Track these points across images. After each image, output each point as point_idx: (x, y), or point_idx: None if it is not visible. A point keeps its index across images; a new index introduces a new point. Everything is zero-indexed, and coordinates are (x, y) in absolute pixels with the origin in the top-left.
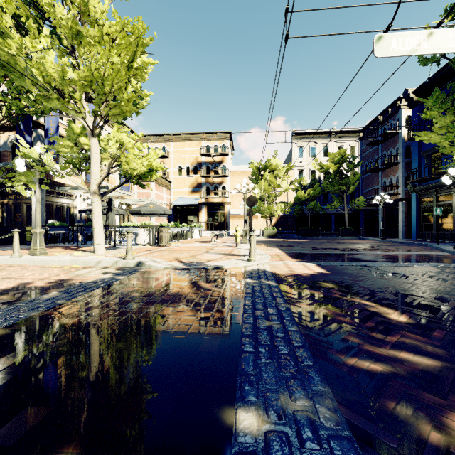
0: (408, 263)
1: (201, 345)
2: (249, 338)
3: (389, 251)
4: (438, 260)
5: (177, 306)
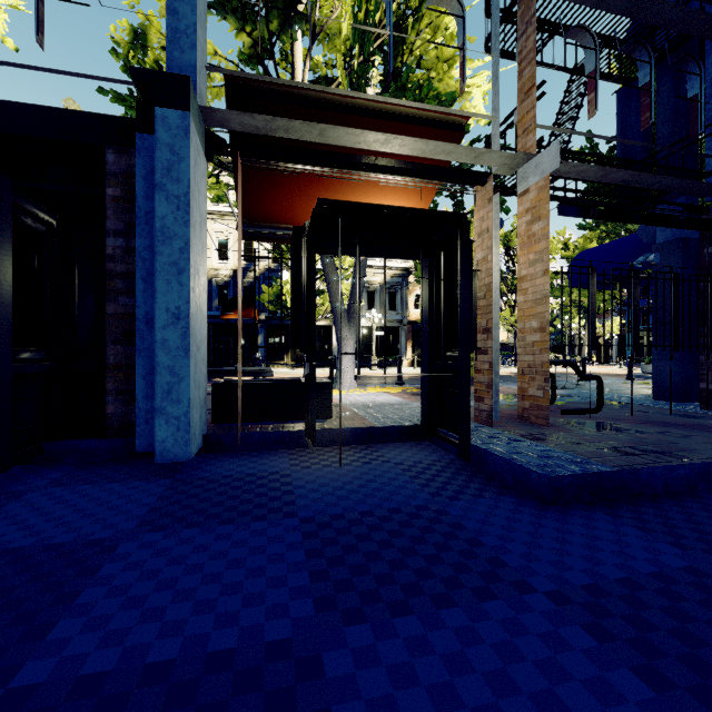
0: None
1: None
2: None
3: None
4: None
5: None
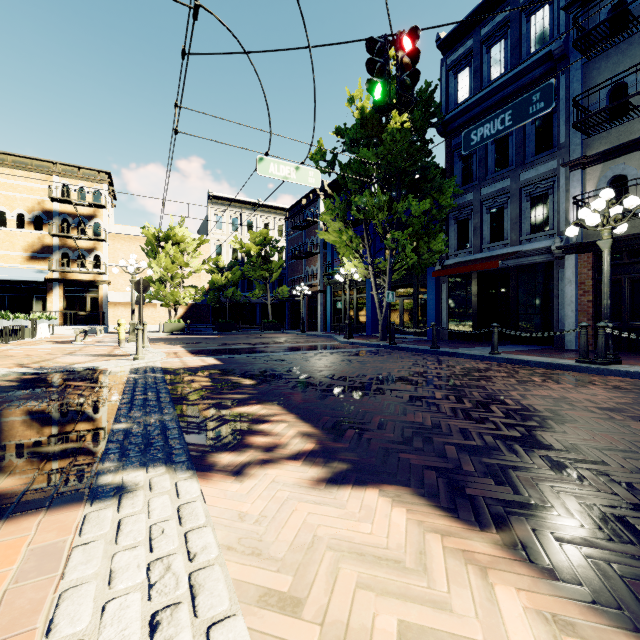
0: (298, 352)
1: (82, 412)
2: (127, 404)
3: (296, 343)
4: (323, 348)
5: (45, 399)
